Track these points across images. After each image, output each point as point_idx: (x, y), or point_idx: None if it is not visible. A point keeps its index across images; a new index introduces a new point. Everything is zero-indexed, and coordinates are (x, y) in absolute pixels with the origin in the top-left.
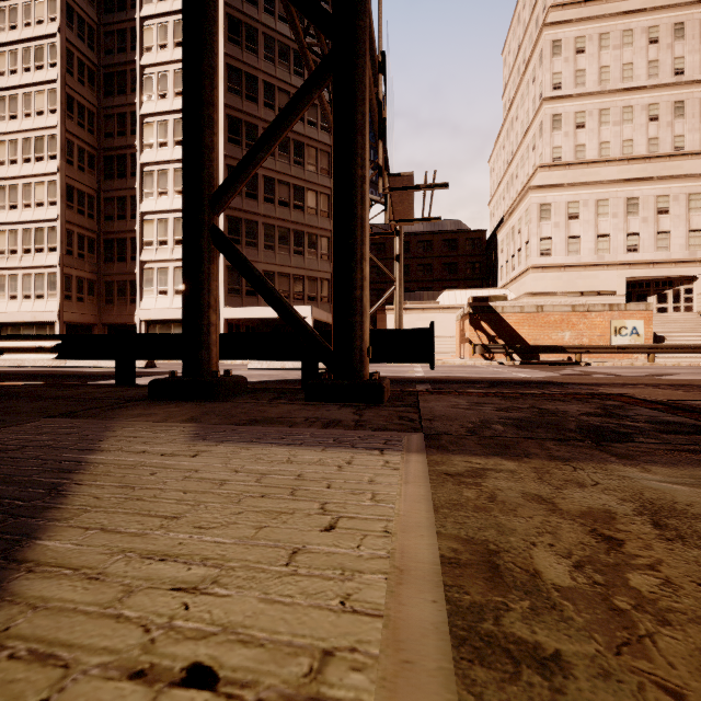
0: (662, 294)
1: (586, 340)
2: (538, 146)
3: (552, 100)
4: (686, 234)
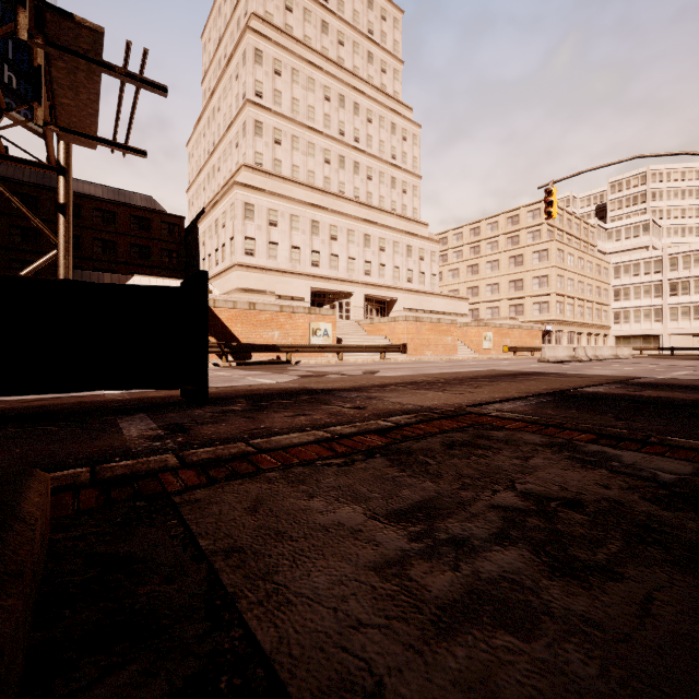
0: (333, 304)
1: (292, 339)
2: (242, 145)
3: (255, 105)
4: (347, 260)
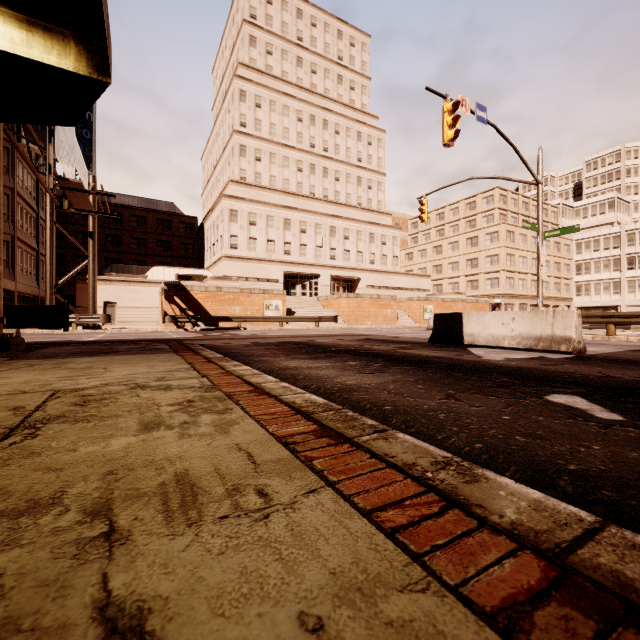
0: (304, 284)
1: (250, 312)
2: (231, 163)
3: (240, 133)
4: (315, 248)
